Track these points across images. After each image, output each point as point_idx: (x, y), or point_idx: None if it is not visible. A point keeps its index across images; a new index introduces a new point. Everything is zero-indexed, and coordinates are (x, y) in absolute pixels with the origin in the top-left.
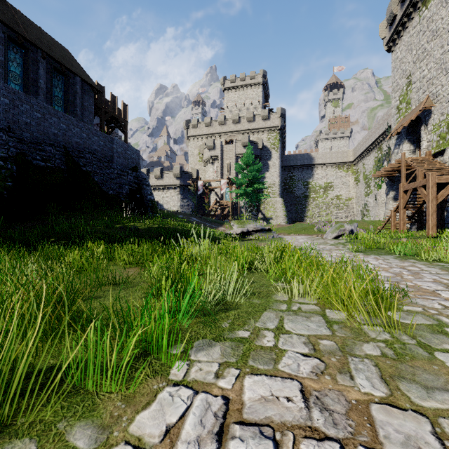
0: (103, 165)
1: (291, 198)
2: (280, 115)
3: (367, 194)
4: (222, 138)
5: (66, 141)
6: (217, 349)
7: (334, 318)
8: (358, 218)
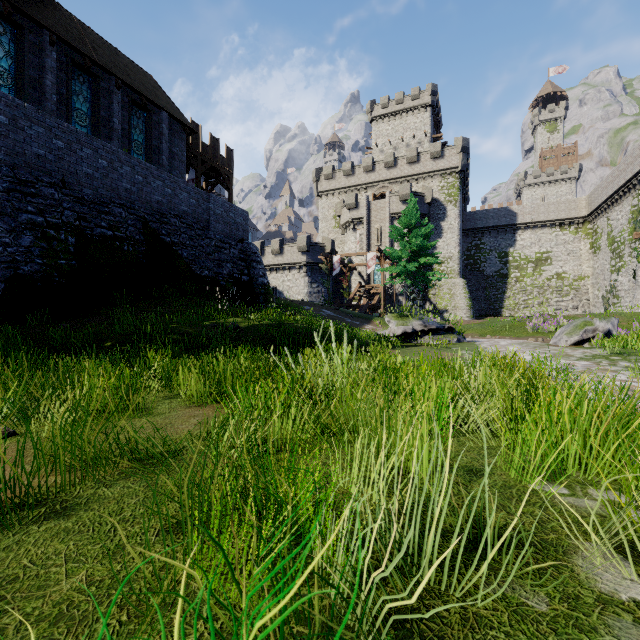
0: (195, 234)
1: (478, 278)
2: (461, 149)
3: (615, 269)
4: (368, 191)
5: (144, 200)
6: None
7: None
8: (598, 310)
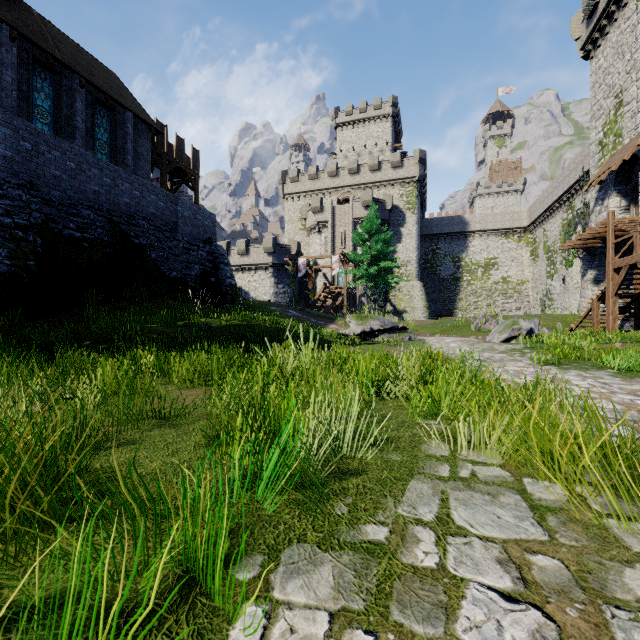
0: (163, 236)
1: (434, 281)
2: (419, 160)
3: (550, 275)
4: (333, 196)
5: (112, 202)
6: (327, 570)
7: (544, 500)
8: (536, 311)
